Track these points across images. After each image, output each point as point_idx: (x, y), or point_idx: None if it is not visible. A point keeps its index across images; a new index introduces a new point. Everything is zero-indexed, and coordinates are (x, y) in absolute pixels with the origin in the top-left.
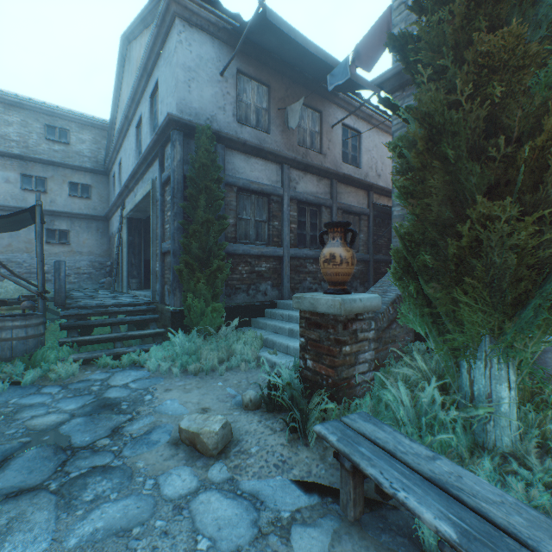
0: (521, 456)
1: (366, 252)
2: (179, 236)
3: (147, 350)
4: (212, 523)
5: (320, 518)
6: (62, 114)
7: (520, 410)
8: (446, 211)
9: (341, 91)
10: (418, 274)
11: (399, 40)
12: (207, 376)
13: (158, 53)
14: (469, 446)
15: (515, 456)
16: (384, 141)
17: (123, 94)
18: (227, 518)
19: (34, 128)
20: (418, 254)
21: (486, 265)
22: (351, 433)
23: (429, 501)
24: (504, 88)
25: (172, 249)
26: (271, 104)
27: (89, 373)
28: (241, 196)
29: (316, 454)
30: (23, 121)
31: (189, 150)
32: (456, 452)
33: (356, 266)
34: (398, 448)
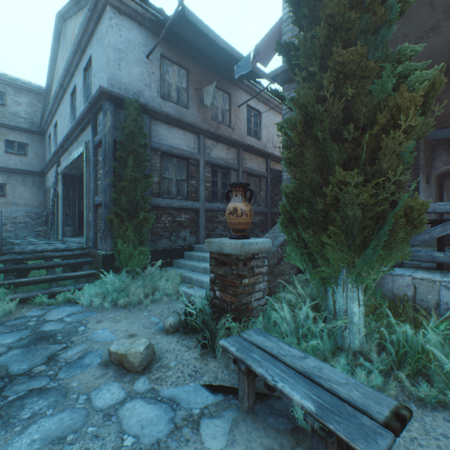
0: (366, 353)
1: (265, 206)
2: (110, 191)
3: (81, 289)
4: (136, 424)
5: (223, 411)
6: None
7: (366, 321)
8: (317, 177)
9: (245, 79)
10: (298, 223)
11: (285, 47)
12: (134, 308)
13: (91, 34)
14: (332, 348)
15: (363, 353)
16: (278, 120)
17: (59, 65)
18: (149, 419)
19: None
20: (299, 209)
21: (343, 217)
22: (247, 344)
23: (299, 387)
24: (353, 91)
25: (103, 202)
26: (189, 85)
27: (25, 311)
28: (165, 159)
29: (221, 363)
30: None
31: (119, 118)
32: (323, 353)
33: (257, 217)
34: (280, 352)
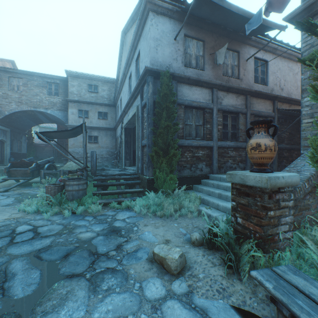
0: None
1: None
2: (151, 136)
3: (134, 200)
4: None
5: None
6: (95, 78)
7: None
8: None
9: (253, 35)
10: None
11: None
12: (167, 219)
13: (139, 35)
14: None
15: None
16: (286, 65)
17: (122, 62)
18: None
19: (83, 86)
20: None
21: None
22: (284, 284)
23: None
24: None
25: (147, 144)
26: (205, 52)
27: (106, 211)
28: (186, 110)
29: (248, 288)
30: (79, 84)
31: (156, 86)
32: None
33: None
34: None
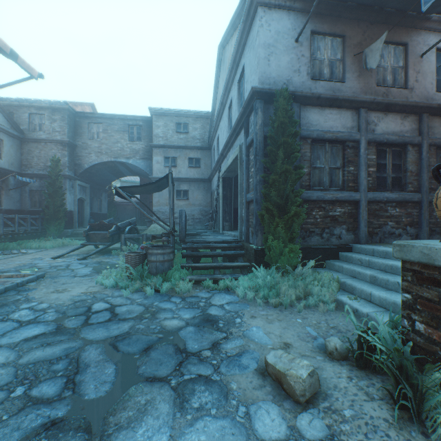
0: None
1: None
2: (260, 187)
3: (236, 279)
4: None
5: None
6: (184, 114)
7: None
8: None
9: (435, 11)
10: None
11: None
12: (285, 310)
13: (243, 45)
14: None
15: None
16: None
17: (219, 88)
18: None
19: (170, 126)
20: None
21: None
22: None
23: None
24: None
25: (254, 198)
26: (345, 53)
27: (198, 291)
28: (315, 146)
29: None
30: (165, 123)
31: (268, 114)
32: None
33: None
34: None
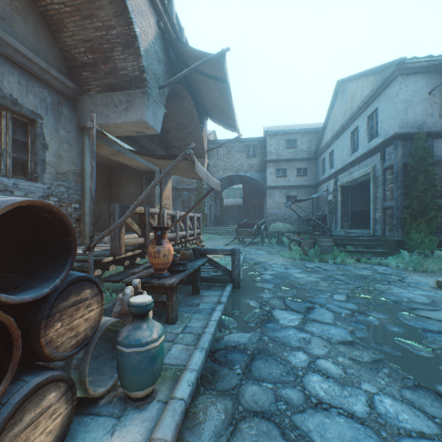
0: None
1: None
2: (400, 199)
3: (381, 259)
4: None
5: None
6: (293, 132)
7: None
8: None
9: None
10: None
11: None
12: (431, 274)
13: (378, 95)
14: None
15: None
16: None
17: (335, 112)
18: None
19: (280, 144)
20: None
21: None
22: None
23: None
24: None
25: (395, 206)
26: None
27: (359, 264)
28: None
29: None
30: (276, 142)
31: (405, 148)
32: None
33: None
34: None
